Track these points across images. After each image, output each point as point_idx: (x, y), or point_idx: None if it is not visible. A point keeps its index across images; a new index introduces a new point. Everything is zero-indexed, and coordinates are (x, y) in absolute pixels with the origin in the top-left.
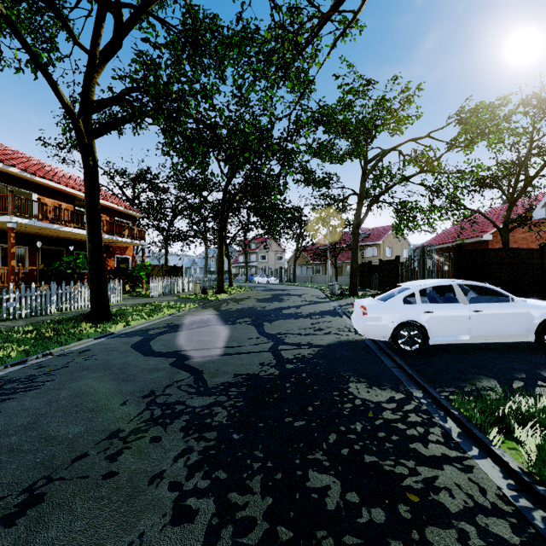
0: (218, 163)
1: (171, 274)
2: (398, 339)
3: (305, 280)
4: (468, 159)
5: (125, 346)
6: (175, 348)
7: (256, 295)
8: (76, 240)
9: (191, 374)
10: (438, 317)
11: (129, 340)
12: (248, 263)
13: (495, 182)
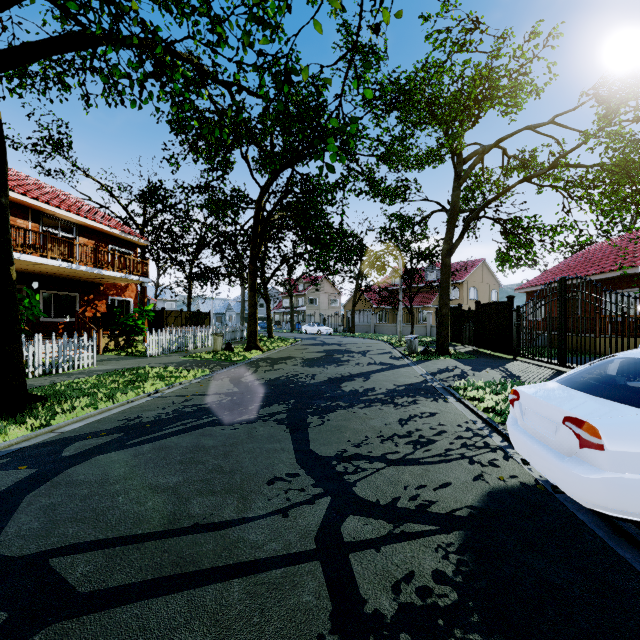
0: (248, 165)
1: (193, 322)
2: None
3: (367, 329)
4: None
5: None
6: (62, 532)
7: (302, 353)
8: (43, 274)
9: None
10: None
11: None
12: (295, 308)
13: None
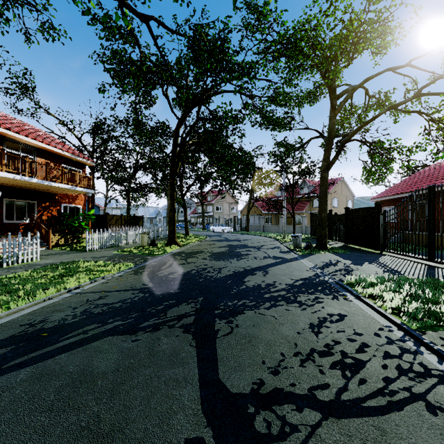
0: (168, 101)
1: (130, 223)
2: None
3: (258, 229)
4: None
5: None
6: None
7: (210, 247)
8: (5, 185)
9: None
10: None
11: None
12: (205, 213)
13: None
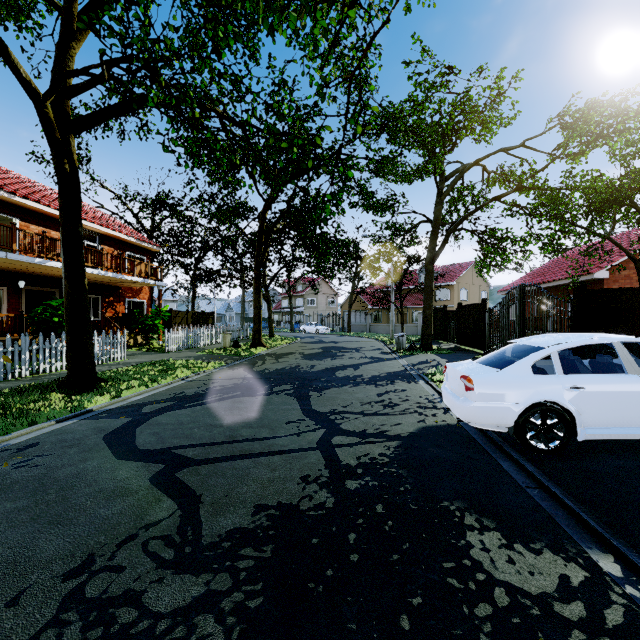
0: (254, 181)
1: (198, 322)
2: (526, 430)
3: (363, 329)
4: (583, 170)
5: (95, 437)
6: (170, 441)
7: (302, 349)
8: None
9: (178, 507)
10: (592, 397)
11: (106, 425)
12: (293, 308)
13: (628, 197)
